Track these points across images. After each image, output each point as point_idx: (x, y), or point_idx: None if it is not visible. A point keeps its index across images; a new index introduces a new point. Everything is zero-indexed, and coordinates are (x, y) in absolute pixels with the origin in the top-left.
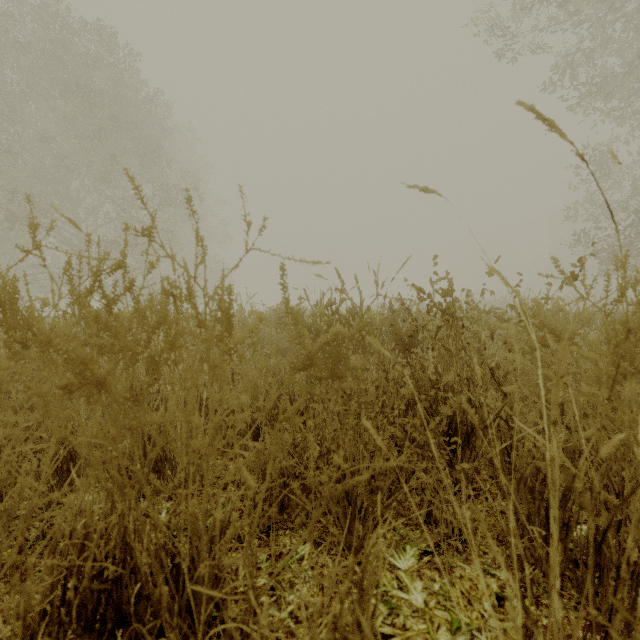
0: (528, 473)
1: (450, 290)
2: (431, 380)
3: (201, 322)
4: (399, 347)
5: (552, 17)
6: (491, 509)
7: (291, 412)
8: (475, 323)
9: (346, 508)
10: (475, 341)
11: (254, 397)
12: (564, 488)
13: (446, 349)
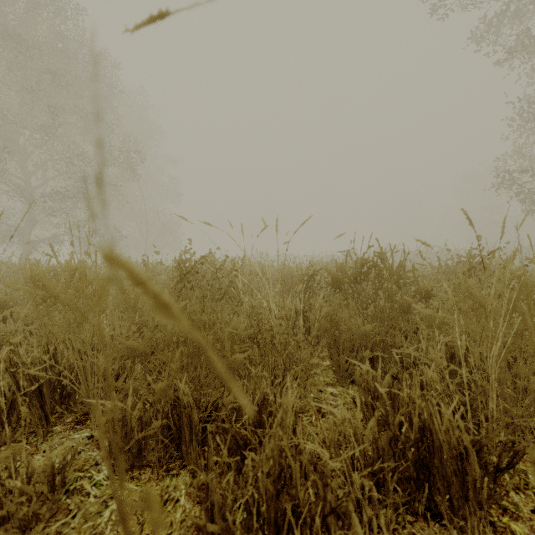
0: None
1: None
2: None
3: None
4: None
5: None
6: None
7: None
8: None
9: None
10: None
11: None
12: None
13: None
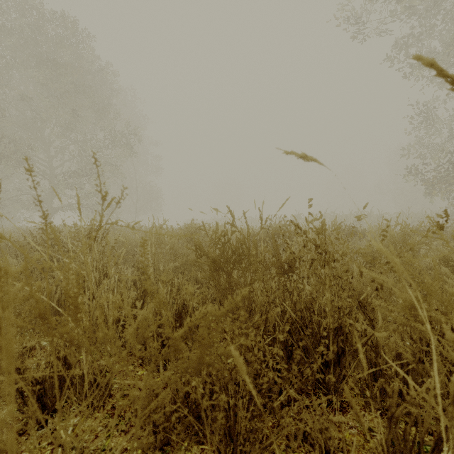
0: (399, 413)
1: (323, 229)
2: (306, 304)
3: (43, 312)
4: (279, 275)
5: (392, 11)
6: (360, 425)
7: (152, 408)
8: (344, 256)
9: (228, 445)
10: (345, 275)
11: (143, 338)
12: (436, 437)
13: (319, 279)
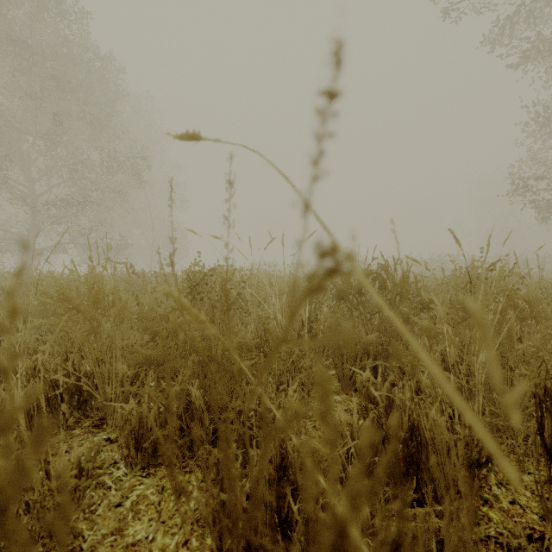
0: None
1: None
2: None
3: None
4: None
5: None
6: None
7: None
8: None
9: None
10: None
11: None
12: None
13: None
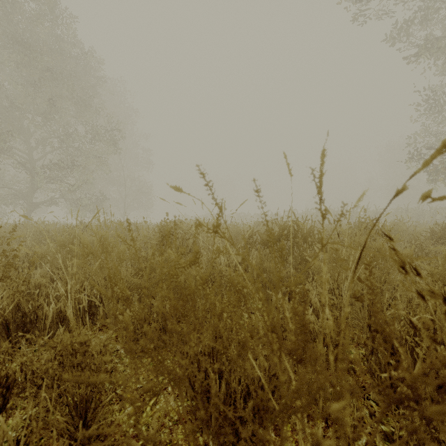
0: None
1: None
2: None
3: None
4: None
5: None
6: None
7: None
8: None
9: None
10: None
11: None
12: None
13: None
